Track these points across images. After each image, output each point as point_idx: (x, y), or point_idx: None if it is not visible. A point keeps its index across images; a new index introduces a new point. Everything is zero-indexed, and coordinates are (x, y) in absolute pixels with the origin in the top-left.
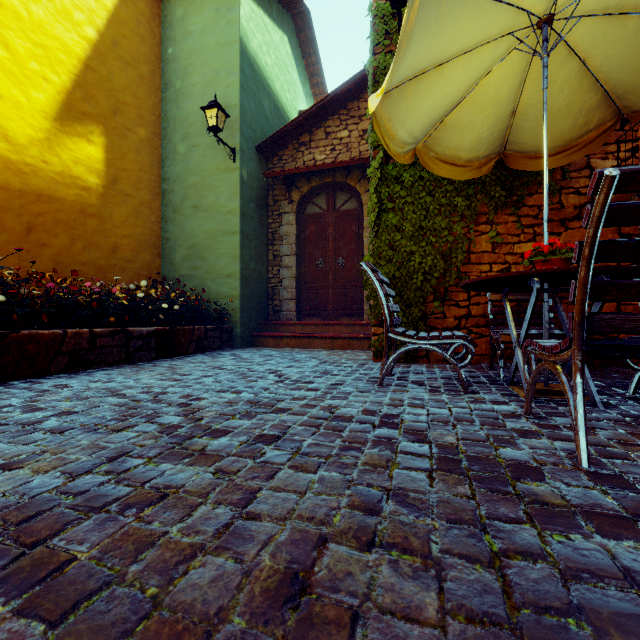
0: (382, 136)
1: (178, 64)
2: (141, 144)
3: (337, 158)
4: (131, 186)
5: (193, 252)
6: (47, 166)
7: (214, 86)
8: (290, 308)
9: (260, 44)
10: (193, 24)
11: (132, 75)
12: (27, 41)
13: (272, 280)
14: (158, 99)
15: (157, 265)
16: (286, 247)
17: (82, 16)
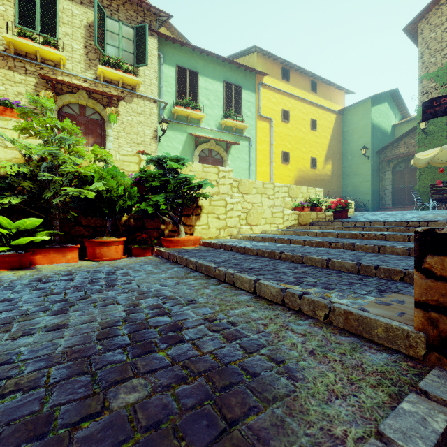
0: (415, 165)
1: (348, 133)
2: (338, 159)
3: (409, 150)
4: (336, 172)
5: (354, 188)
6: (323, 173)
7: (361, 138)
8: (389, 203)
9: (377, 117)
10: (354, 120)
11: (336, 142)
12: (320, 148)
13: (381, 194)
14: (341, 144)
15: (341, 192)
16: (387, 182)
17: (328, 134)
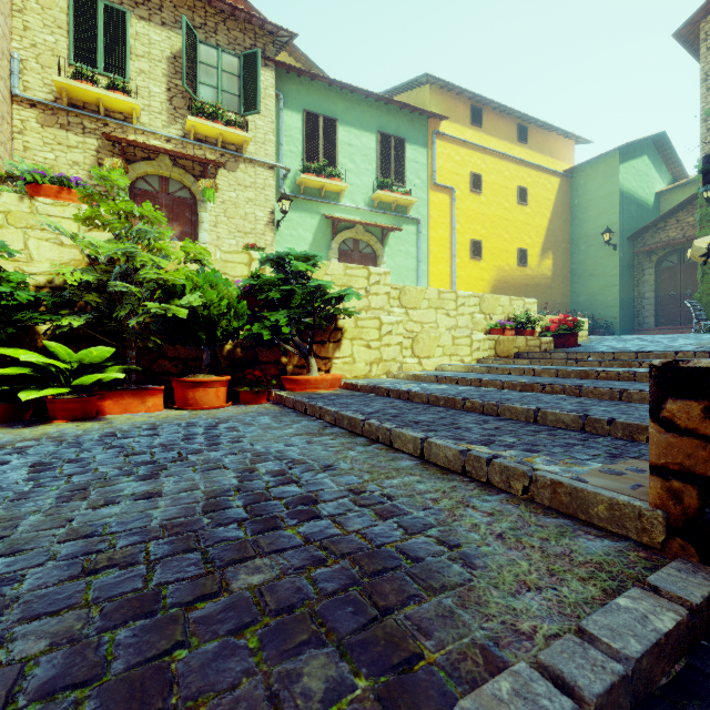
0: (694, 258)
1: (580, 207)
2: (563, 251)
3: (685, 234)
4: (560, 271)
5: (590, 297)
6: (538, 274)
7: (603, 215)
8: (650, 321)
9: (629, 180)
10: (590, 187)
11: (560, 222)
12: (534, 232)
13: (637, 307)
14: (569, 226)
15: (569, 305)
16: (647, 288)
17: (546, 211)
